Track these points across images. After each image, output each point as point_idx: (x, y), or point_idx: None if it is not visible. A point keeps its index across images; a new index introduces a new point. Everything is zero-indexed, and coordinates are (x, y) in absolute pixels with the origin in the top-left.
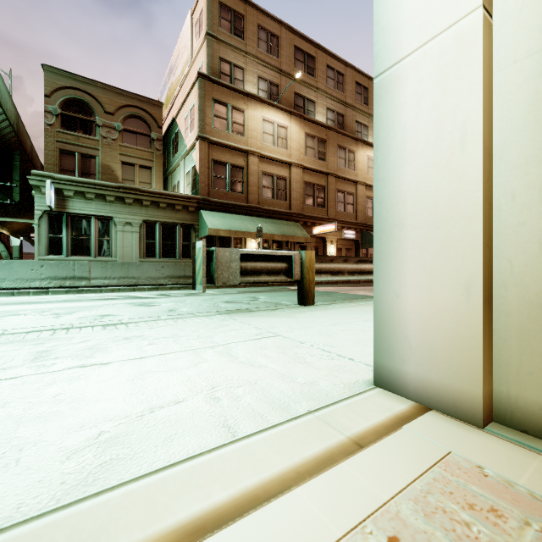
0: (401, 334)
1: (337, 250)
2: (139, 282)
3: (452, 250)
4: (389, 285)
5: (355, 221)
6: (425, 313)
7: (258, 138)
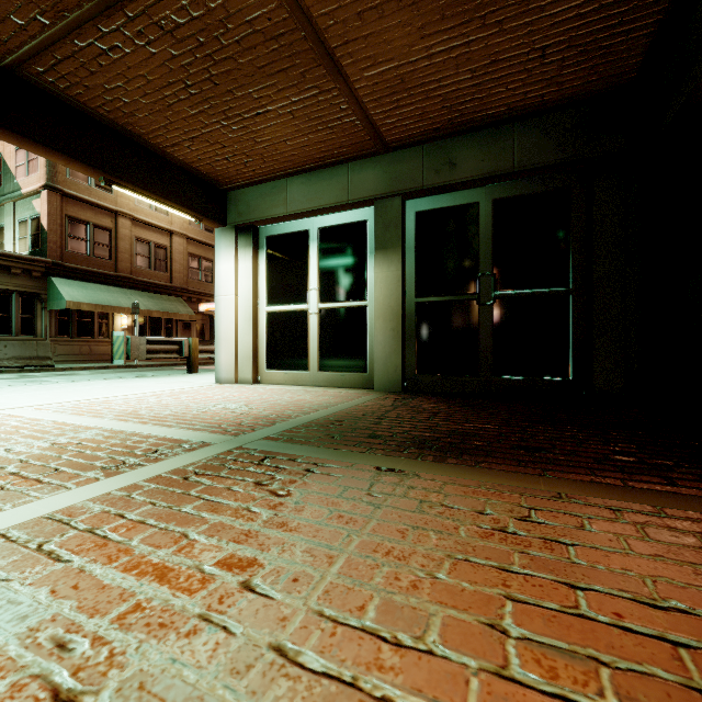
0: (221, 367)
1: None
2: None
3: (230, 346)
4: (218, 355)
5: None
6: (226, 361)
7: (131, 198)
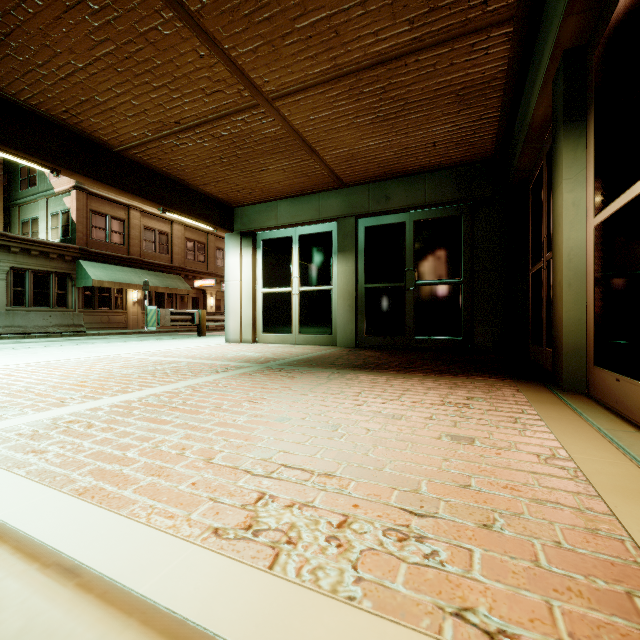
0: (230, 332)
1: (217, 301)
2: (27, 330)
3: (237, 317)
4: (228, 323)
5: None
6: (233, 327)
7: None
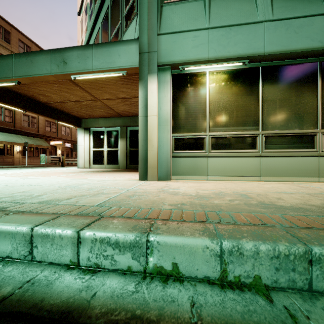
0: (80, 164)
1: (62, 151)
2: None
3: (82, 159)
4: (79, 161)
5: (71, 139)
6: (81, 163)
7: None
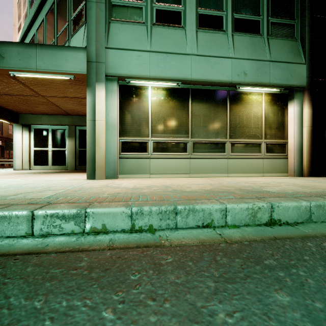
0: (16, 165)
1: None
2: None
3: (20, 159)
4: (15, 162)
5: (1, 136)
6: (18, 163)
7: None
